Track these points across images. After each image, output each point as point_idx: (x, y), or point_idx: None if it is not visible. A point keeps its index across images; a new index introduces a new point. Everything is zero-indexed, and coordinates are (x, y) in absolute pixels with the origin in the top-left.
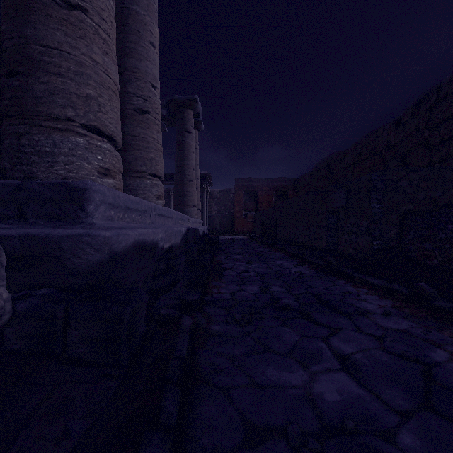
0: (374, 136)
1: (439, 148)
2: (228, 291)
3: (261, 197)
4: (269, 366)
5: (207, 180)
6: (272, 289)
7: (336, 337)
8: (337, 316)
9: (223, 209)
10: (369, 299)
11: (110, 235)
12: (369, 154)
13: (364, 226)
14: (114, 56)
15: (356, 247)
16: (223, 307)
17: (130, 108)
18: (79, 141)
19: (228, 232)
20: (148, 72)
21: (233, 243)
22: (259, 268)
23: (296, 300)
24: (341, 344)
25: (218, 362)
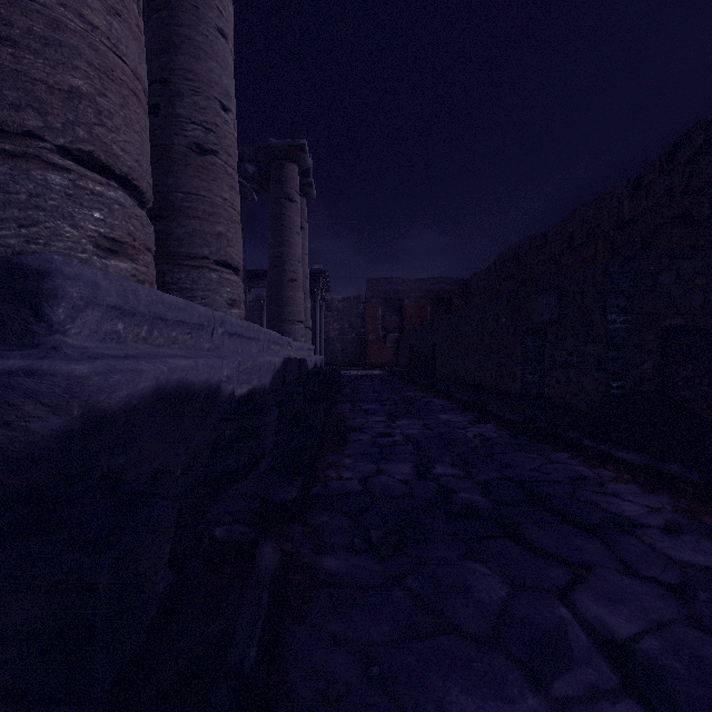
0: (595, 207)
1: (710, 224)
2: (356, 474)
3: (409, 308)
4: (452, 680)
5: (322, 280)
6: (436, 470)
7: (586, 589)
8: (574, 534)
9: (347, 328)
10: (625, 493)
11: (85, 372)
12: (587, 237)
13: (594, 354)
14: (134, 25)
15: (578, 391)
16: (346, 512)
17: (181, 143)
18: (53, 181)
19: (357, 365)
20: (213, 81)
21: (364, 384)
22: (410, 428)
23: (484, 494)
24: (602, 609)
25: (333, 666)
